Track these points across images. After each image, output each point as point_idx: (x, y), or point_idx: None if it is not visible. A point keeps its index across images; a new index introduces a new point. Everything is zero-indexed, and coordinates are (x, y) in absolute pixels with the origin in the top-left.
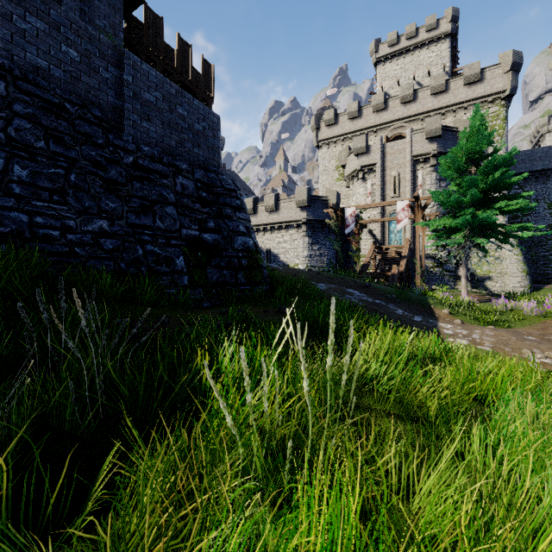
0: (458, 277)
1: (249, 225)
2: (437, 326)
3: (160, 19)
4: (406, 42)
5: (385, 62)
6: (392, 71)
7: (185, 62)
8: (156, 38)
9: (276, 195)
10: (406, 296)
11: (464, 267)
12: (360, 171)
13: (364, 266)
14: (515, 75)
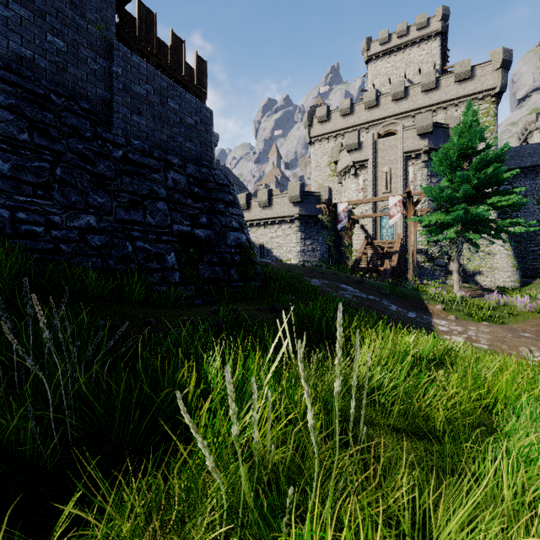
0: (449, 271)
1: (242, 221)
2: (432, 322)
3: (154, 14)
4: (397, 40)
5: (377, 60)
6: (383, 68)
7: (179, 58)
8: (149, 33)
9: (269, 190)
10: (399, 291)
11: (456, 263)
12: (352, 167)
13: (356, 261)
14: (505, 72)
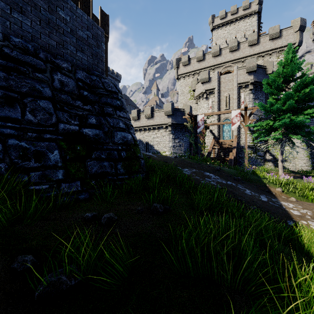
0: (266, 159)
1: (129, 122)
2: (282, 206)
3: None
4: (231, 17)
5: (218, 29)
6: (222, 34)
7: (87, 9)
8: None
9: (152, 107)
10: (246, 176)
11: (281, 155)
12: (204, 93)
13: (209, 153)
14: (301, 33)
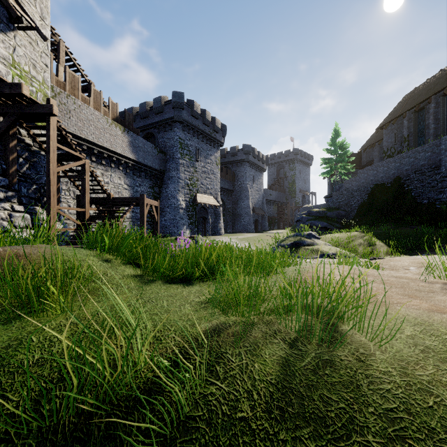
0: None
1: None
2: None
3: None
4: None
5: None
6: None
7: None
8: None
9: None
10: None
11: None
12: None
13: None
14: None
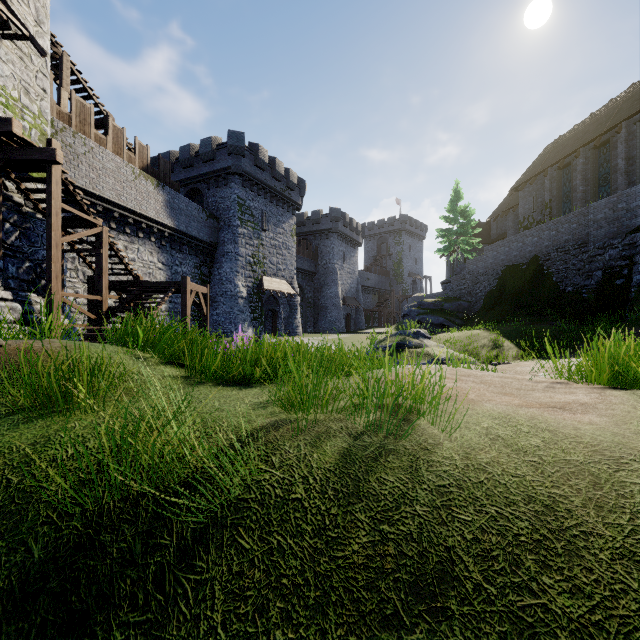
0: None
1: None
2: None
3: None
4: None
5: None
6: None
7: None
8: None
9: None
10: None
11: None
12: None
13: None
14: None
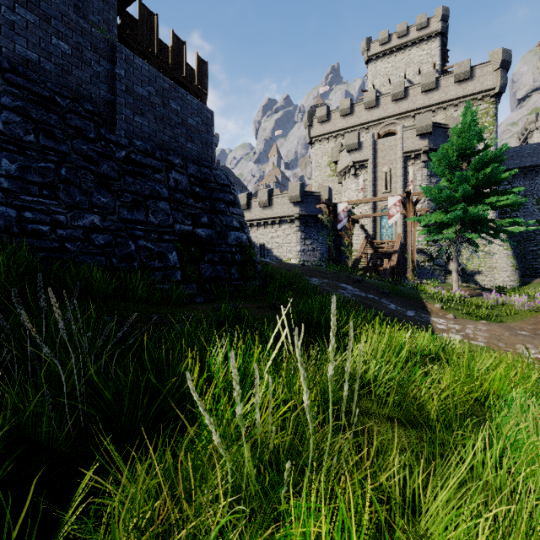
0: (448, 271)
1: (243, 220)
2: (430, 321)
3: (155, 16)
4: (397, 41)
5: (377, 60)
6: (383, 69)
7: (180, 59)
8: (150, 34)
9: (269, 190)
10: (398, 290)
11: (455, 262)
12: (352, 167)
13: (356, 261)
14: (504, 73)
